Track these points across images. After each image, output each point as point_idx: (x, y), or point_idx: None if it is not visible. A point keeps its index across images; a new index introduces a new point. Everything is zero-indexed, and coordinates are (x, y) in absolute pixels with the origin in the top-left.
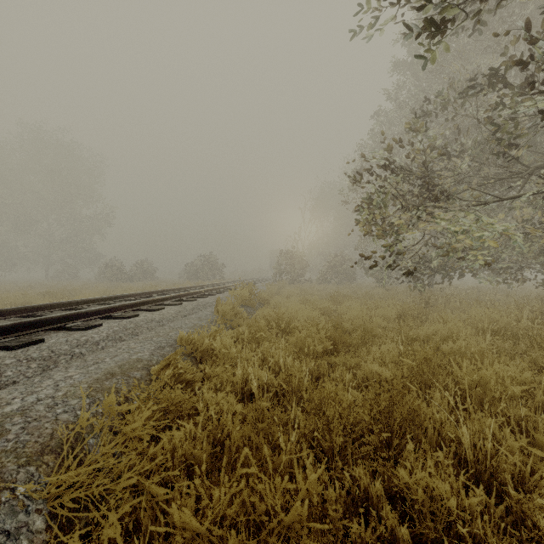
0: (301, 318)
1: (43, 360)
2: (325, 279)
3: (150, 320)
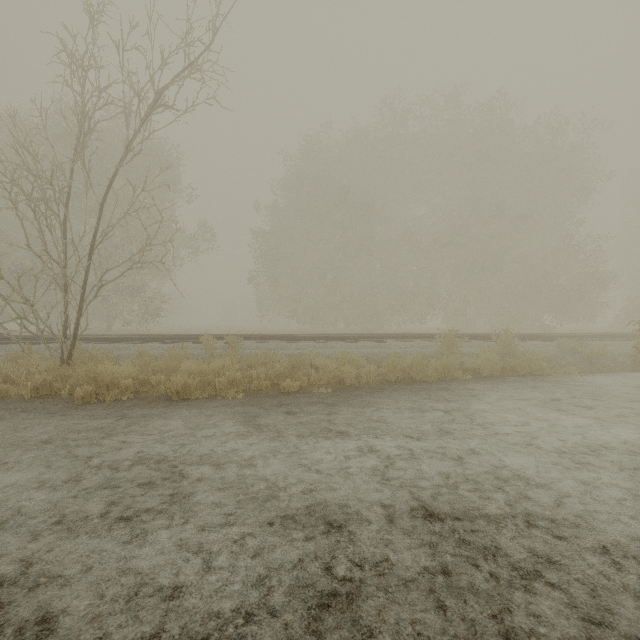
0: None
1: None
2: None
3: None
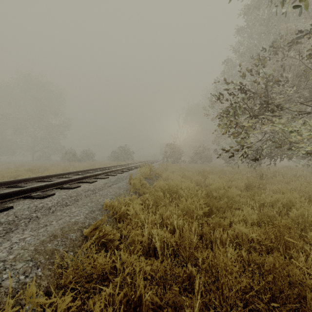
0: (183, 188)
1: (8, 224)
2: (194, 160)
3: (87, 189)
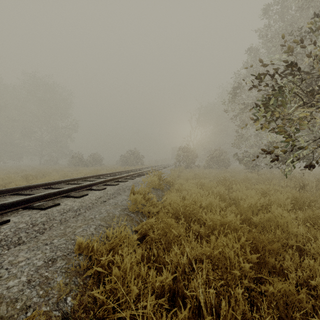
0: (204, 205)
1: None
2: (209, 165)
3: (67, 209)
